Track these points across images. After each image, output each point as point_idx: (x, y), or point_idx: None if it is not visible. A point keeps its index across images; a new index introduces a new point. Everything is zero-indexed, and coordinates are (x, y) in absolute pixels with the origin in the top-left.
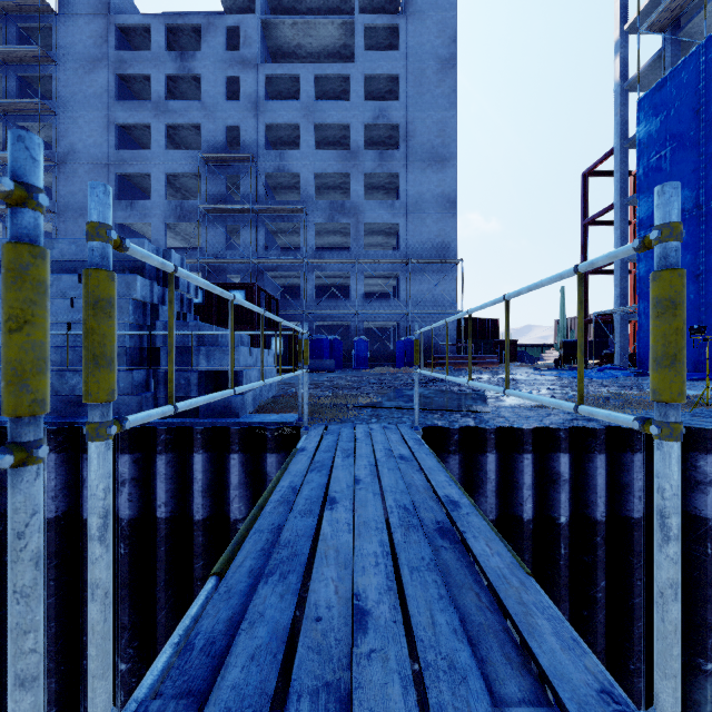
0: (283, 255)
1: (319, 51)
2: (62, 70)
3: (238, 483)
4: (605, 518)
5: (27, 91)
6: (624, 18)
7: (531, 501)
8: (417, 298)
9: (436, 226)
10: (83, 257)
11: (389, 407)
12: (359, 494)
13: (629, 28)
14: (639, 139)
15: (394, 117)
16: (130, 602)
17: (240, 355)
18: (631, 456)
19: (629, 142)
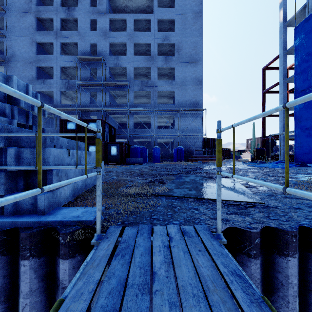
0: (118, 106)
1: (136, 9)
2: (9, 15)
3: (29, 291)
4: None
5: None
6: None
7: None
8: (183, 128)
9: (192, 93)
10: None
11: (179, 196)
12: None
13: None
14: (295, 47)
15: (172, 40)
16: None
17: (50, 155)
18: None
19: (287, 51)
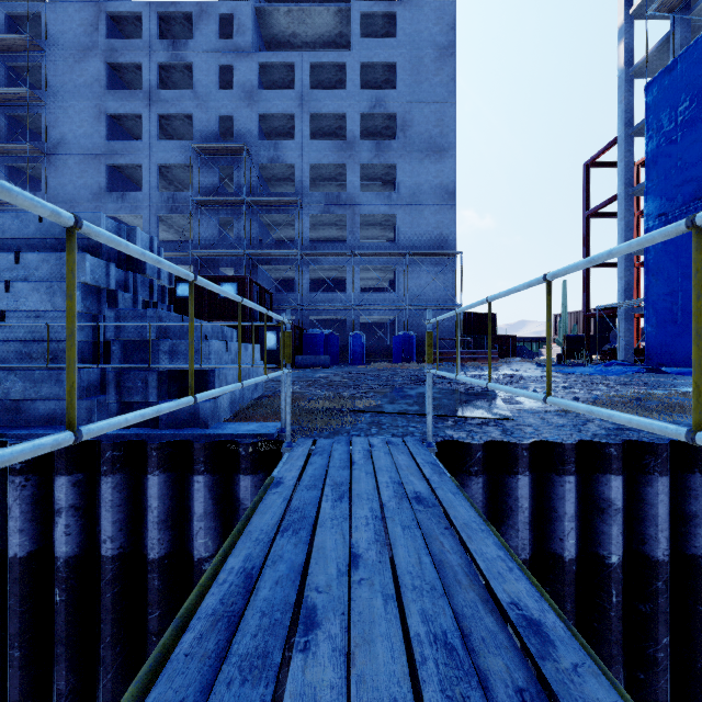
0: (277, 248)
1: (315, 40)
2: (52, 59)
3: (203, 512)
4: (668, 558)
5: (16, 81)
6: (629, 2)
7: (574, 535)
8: (415, 292)
9: (434, 218)
10: (28, 234)
11: (392, 412)
12: (359, 599)
13: (634, 12)
14: (647, 125)
15: (391, 106)
16: (68, 662)
17: (211, 350)
18: (700, 479)
19: (634, 130)
